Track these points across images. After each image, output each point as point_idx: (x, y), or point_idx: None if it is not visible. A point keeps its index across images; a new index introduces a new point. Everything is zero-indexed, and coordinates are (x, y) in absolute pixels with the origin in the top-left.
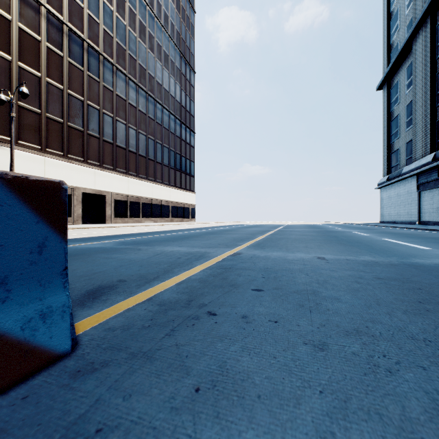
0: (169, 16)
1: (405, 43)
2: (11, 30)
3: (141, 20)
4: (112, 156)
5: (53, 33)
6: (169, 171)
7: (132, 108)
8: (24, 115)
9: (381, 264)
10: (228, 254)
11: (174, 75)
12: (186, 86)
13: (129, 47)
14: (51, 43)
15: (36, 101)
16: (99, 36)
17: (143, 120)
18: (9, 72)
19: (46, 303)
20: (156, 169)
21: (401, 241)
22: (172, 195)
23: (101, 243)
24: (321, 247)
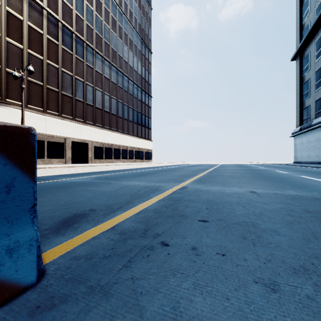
0: (133, 13)
1: (315, 23)
2: (23, 27)
3: (113, 16)
4: (93, 114)
5: (52, 28)
6: (133, 125)
7: (107, 80)
8: (31, 87)
9: (305, 198)
10: (177, 188)
11: (137, 55)
12: (145, 63)
13: (104, 36)
14: (50, 35)
15: (39, 77)
16: (83, 29)
17: (114, 88)
18: (22, 57)
19: (13, 238)
20: (124, 123)
21: (316, 178)
22: (135, 142)
23: (82, 178)
24: (251, 182)
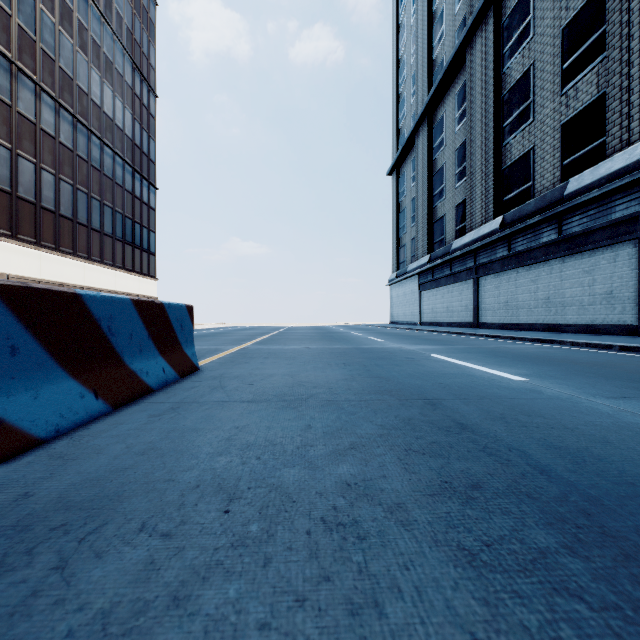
0: (113, 1)
1: (410, 135)
2: None
3: None
4: (10, 213)
5: None
6: (114, 244)
7: (48, 137)
8: None
9: (341, 348)
10: (239, 348)
11: (122, 94)
12: (142, 114)
13: (42, 38)
14: None
15: None
16: None
17: (68, 159)
18: None
19: (192, 351)
20: (91, 239)
21: (376, 338)
22: (119, 281)
23: None
24: (312, 342)
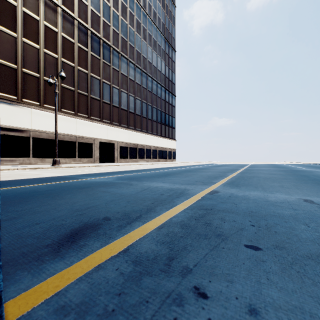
0: (156, 13)
1: None
2: (57, 38)
3: (137, 19)
4: (118, 116)
5: (82, 36)
6: (157, 125)
7: (131, 81)
8: (65, 92)
9: None
10: (206, 192)
11: (160, 55)
12: (169, 62)
13: (129, 39)
14: (81, 43)
15: (71, 83)
16: (110, 34)
17: (139, 89)
18: (57, 65)
19: None
20: (148, 123)
21: None
22: (159, 142)
23: (106, 177)
24: (299, 187)
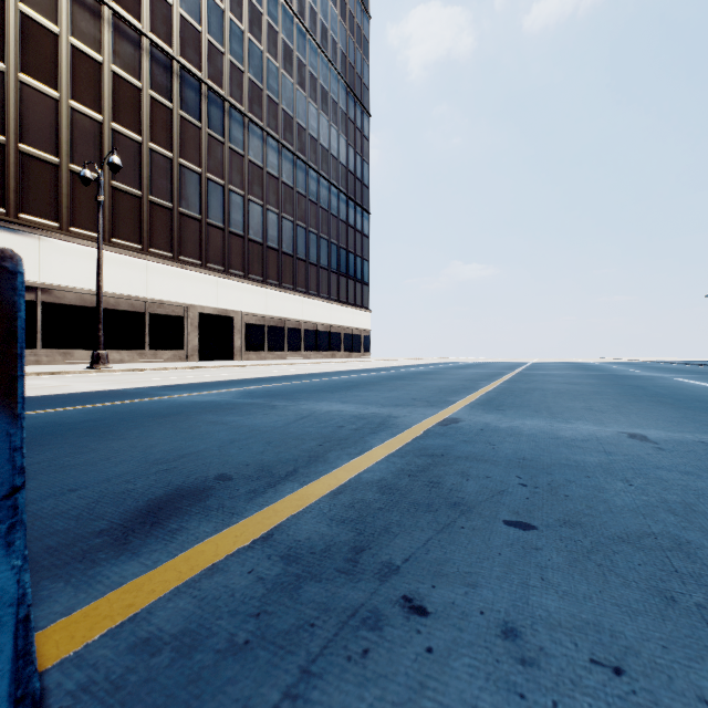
0: (328, 29)
1: None
2: (102, 77)
3: (286, 40)
4: (243, 255)
5: (159, 75)
6: (329, 276)
7: (272, 179)
8: (119, 200)
9: None
10: (434, 422)
11: (337, 122)
12: (355, 138)
13: (267, 85)
14: (156, 90)
15: (135, 179)
16: (223, 72)
17: (289, 197)
18: (100, 138)
19: None
20: (309, 274)
21: None
22: (334, 315)
23: (216, 393)
24: (622, 410)
